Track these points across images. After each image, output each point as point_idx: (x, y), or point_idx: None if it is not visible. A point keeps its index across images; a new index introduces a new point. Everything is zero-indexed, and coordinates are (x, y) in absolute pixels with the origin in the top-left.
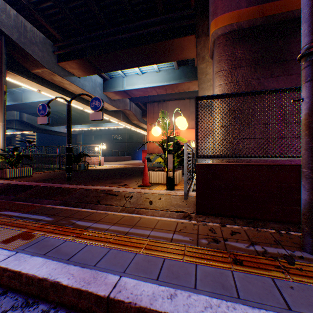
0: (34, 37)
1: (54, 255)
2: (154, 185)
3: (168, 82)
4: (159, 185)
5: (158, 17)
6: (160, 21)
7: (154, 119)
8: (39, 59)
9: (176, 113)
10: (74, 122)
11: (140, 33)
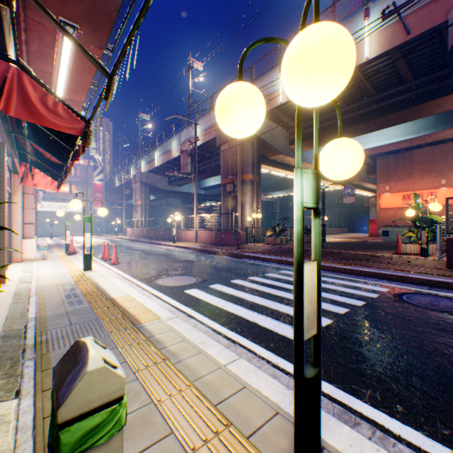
0: (276, 133)
1: (370, 269)
2: (405, 254)
3: (415, 134)
4: (410, 255)
5: (403, 86)
6: (405, 88)
7: (388, 177)
8: (278, 149)
9: (428, 165)
10: (275, 188)
11: (379, 106)
